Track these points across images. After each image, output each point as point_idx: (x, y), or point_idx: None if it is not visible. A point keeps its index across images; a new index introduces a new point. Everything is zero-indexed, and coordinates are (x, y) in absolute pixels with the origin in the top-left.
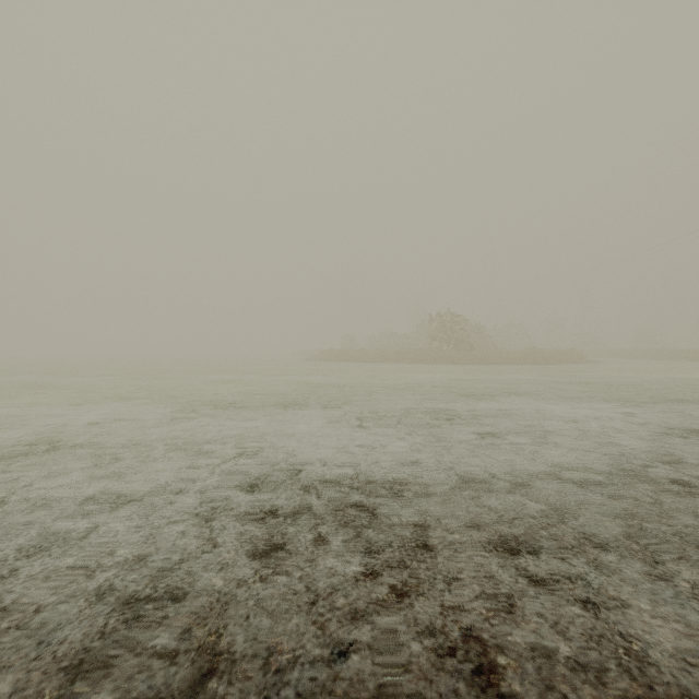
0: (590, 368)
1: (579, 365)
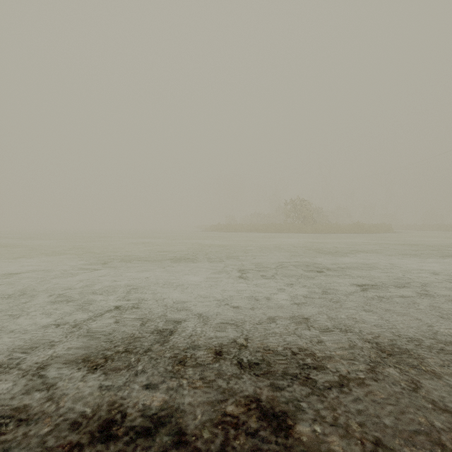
0: (400, 236)
1: (391, 234)
